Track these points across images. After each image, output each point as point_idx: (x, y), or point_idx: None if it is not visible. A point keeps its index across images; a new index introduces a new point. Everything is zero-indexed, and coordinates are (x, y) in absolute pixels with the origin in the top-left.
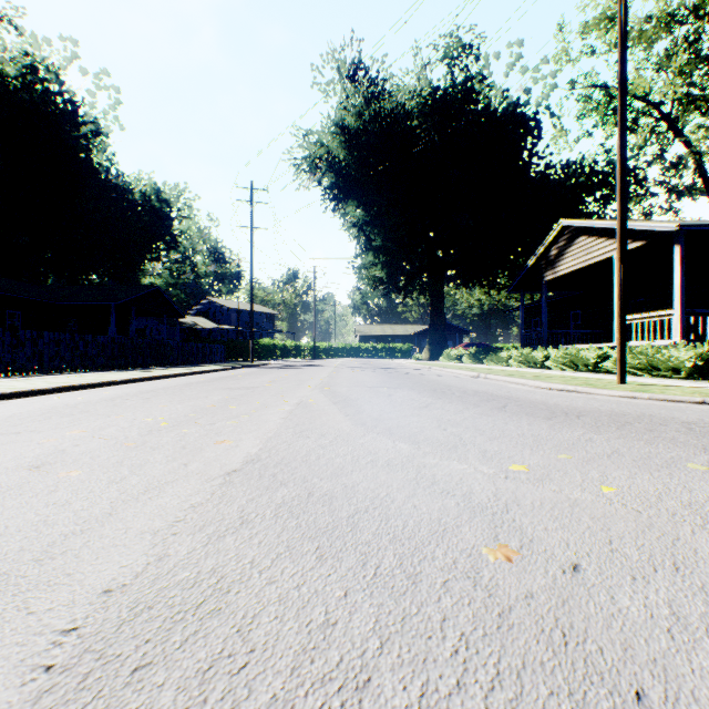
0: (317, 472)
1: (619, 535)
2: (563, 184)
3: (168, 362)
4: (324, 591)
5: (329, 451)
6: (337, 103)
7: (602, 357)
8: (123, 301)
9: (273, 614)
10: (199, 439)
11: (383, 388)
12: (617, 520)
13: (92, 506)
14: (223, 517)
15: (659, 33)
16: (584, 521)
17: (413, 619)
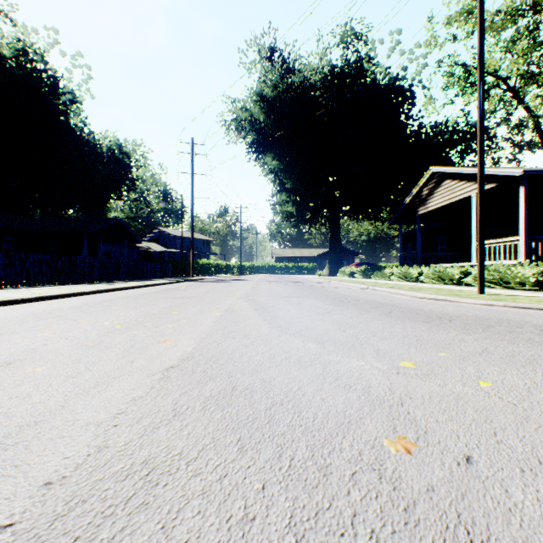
0: (240, 368)
1: (502, 427)
2: (432, 140)
3: (128, 277)
4: (243, 483)
5: (251, 350)
6: (258, 78)
7: (463, 273)
8: (93, 230)
9: (196, 508)
10: (146, 339)
11: (294, 297)
12: (497, 412)
13: (48, 399)
14: (158, 410)
15: (506, 24)
16: (469, 413)
17: (326, 515)
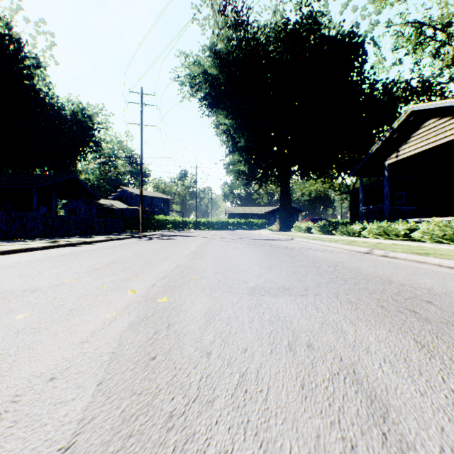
0: None
1: None
2: (383, 97)
3: (59, 234)
4: None
5: None
6: (211, 35)
7: None
8: (44, 185)
9: None
10: None
11: (283, 295)
12: None
13: None
14: None
15: None
16: None
17: None
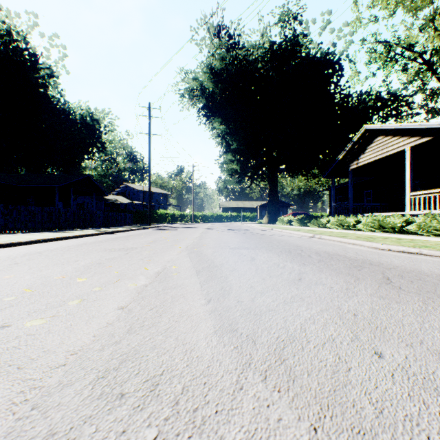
0: None
1: None
2: (357, 107)
3: (88, 225)
4: None
5: None
6: (207, 53)
7: (406, 222)
8: (64, 184)
9: None
10: None
11: (244, 249)
12: None
13: None
14: None
15: (424, 4)
16: None
17: None
